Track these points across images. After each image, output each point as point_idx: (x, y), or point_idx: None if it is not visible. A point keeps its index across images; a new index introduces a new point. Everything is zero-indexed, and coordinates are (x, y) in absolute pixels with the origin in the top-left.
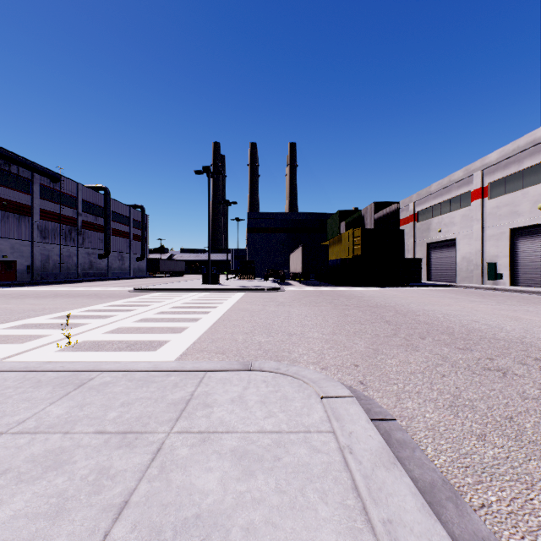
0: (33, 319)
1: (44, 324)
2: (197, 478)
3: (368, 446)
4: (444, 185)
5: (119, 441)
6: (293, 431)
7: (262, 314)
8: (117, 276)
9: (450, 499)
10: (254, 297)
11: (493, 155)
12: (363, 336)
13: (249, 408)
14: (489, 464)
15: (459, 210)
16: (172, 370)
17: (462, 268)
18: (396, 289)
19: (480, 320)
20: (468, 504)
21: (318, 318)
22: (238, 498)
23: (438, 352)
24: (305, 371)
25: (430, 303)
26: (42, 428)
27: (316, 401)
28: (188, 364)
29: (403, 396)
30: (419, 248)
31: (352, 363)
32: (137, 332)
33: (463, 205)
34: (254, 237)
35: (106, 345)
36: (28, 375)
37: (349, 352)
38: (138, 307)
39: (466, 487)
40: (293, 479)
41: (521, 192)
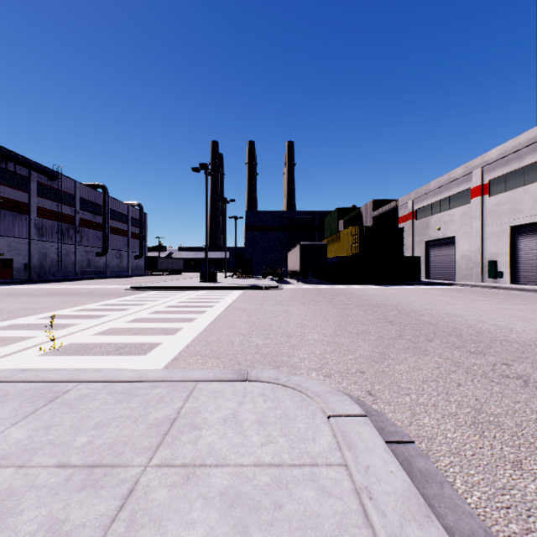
0: (21, 320)
1: (32, 324)
2: None
3: (390, 488)
4: (443, 183)
5: (83, 479)
6: (297, 464)
7: (260, 313)
8: (115, 274)
9: None
10: (252, 295)
11: (493, 152)
12: (367, 338)
13: (244, 431)
14: (533, 503)
15: (458, 207)
16: (159, 380)
17: (462, 266)
18: (395, 287)
19: (487, 320)
20: None
21: (318, 318)
22: None
23: (448, 356)
24: (308, 382)
25: (432, 301)
26: None
27: (322, 422)
28: (177, 373)
29: (418, 410)
30: (418, 246)
31: (358, 370)
32: (128, 334)
33: (463, 203)
34: (252, 235)
35: (93, 348)
36: None
37: (353, 356)
38: (132, 306)
39: None
40: None
41: (522, 189)
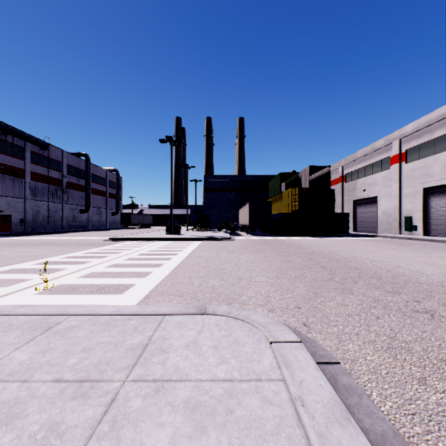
0: (19, 265)
1: (28, 269)
2: (148, 436)
3: (319, 398)
4: (367, 152)
5: (74, 391)
6: (245, 379)
7: (216, 260)
8: (95, 228)
9: None
10: (209, 245)
11: (409, 127)
12: (304, 280)
13: (203, 354)
14: (434, 411)
15: (380, 172)
16: (134, 314)
17: (383, 221)
18: (327, 238)
19: (403, 266)
20: None
21: (263, 264)
22: None
23: (370, 294)
24: (254, 315)
25: (358, 250)
26: (2, 376)
27: (266, 346)
28: (148, 308)
29: (344, 338)
30: (347, 205)
31: (296, 306)
32: (107, 276)
33: (384, 169)
34: (210, 195)
35: (79, 288)
36: (1, 319)
37: (292, 294)
38: (110, 254)
39: (416, 437)
40: (246, 437)
41: (432, 157)
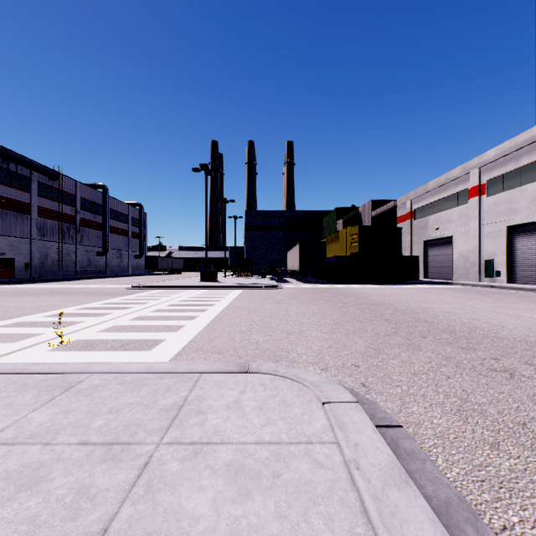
0: (27, 317)
1: (38, 322)
2: (187, 500)
3: (376, 460)
4: (441, 183)
5: (103, 454)
6: (294, 442)
7: (260, 311)
8: (115, 274)
9: (468, 521)
10: (252, 294)
11: (490, 153)
12: (363, 335)
13: (246, 415)
14: (506, 478)
15: (456, 207)
16: (166, 372)
17: (459, 265)
18: (393, 286)
19: (481, 318)
20: (488, 526)
21: (316, 316)
22: (233, 525)
23: (440, 351)
24: (305, 373)
25: (429, 300)
26: (21, 439)
27: (317, 407)
28: (182, 366)
29: (408, 400)
30: (416, 246)
31: (353, 364)
32: (132, 331)
33: (460, 203)
34: (252, 234)
35: (99, 344)
36: (13, 378)
37: (349, 351)
38: (134, 304)
39: (483, 505)
40: (295, 501)
41: (518, 189)
